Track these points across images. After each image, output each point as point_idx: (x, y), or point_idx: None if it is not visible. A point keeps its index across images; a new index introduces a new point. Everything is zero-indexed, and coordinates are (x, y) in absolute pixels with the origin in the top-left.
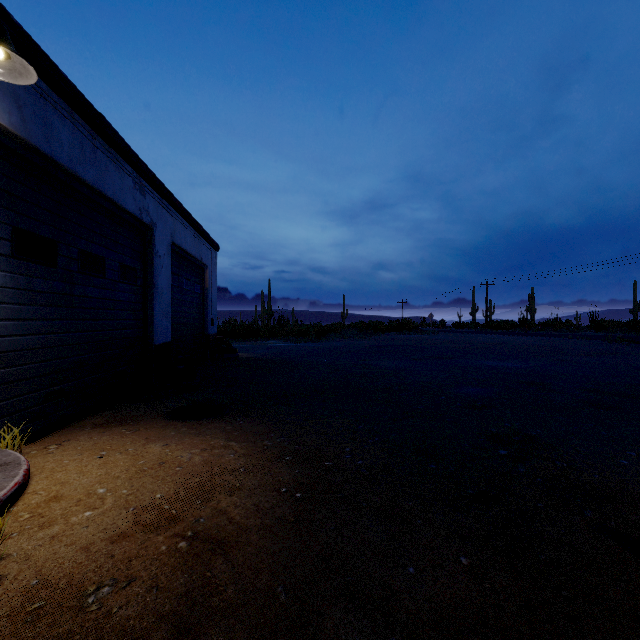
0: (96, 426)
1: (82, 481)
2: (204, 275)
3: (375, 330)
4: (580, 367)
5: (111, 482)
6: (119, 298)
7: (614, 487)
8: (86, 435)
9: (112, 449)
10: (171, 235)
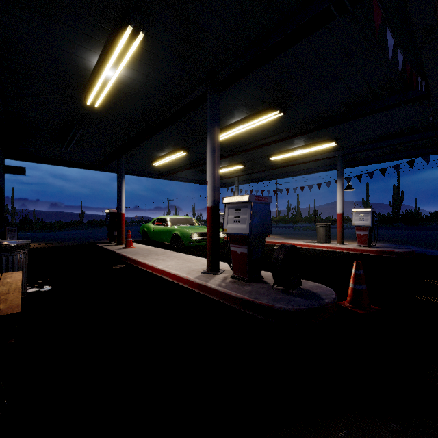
0: None
1: None
2: None
3: (101, 225)
4: None
5: None
6: None
7: None
8: None
9: None
10: None
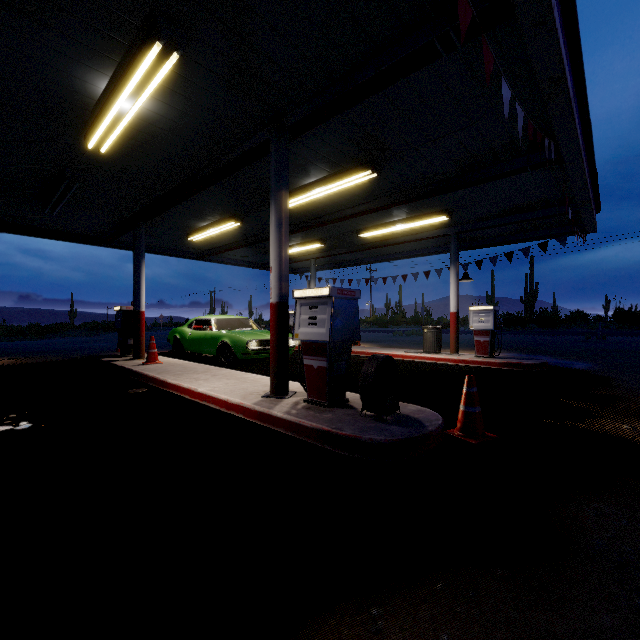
0: None
1: None
2: None
3: (106, 329)
4: None
5: None
6: None
7: None
8: None
9: None
10: None
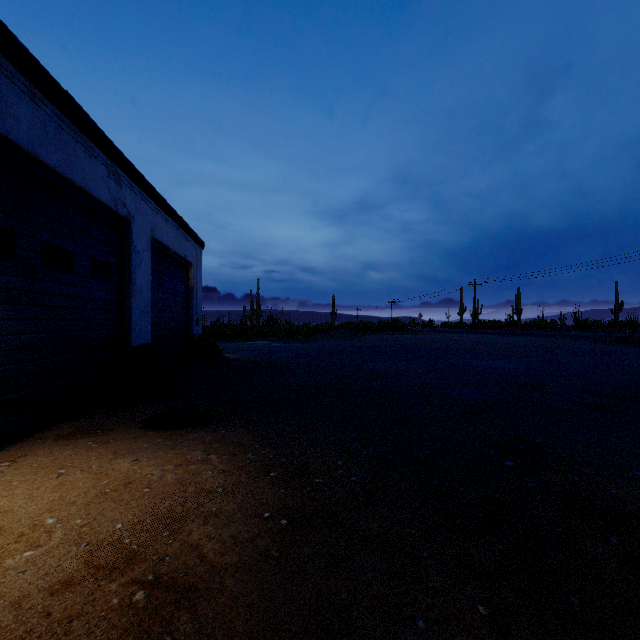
0: (60, 438)
1: (29, 509)
2: (188, 273)
3: (365, 330)
4: (572, 367)
5: (64, 509)
6: (91, 296)
7: (635, 504)
8: (46, 449)
9: (73, 466)
10: (151, 230)
